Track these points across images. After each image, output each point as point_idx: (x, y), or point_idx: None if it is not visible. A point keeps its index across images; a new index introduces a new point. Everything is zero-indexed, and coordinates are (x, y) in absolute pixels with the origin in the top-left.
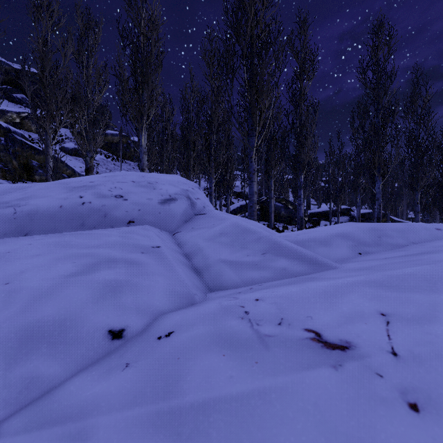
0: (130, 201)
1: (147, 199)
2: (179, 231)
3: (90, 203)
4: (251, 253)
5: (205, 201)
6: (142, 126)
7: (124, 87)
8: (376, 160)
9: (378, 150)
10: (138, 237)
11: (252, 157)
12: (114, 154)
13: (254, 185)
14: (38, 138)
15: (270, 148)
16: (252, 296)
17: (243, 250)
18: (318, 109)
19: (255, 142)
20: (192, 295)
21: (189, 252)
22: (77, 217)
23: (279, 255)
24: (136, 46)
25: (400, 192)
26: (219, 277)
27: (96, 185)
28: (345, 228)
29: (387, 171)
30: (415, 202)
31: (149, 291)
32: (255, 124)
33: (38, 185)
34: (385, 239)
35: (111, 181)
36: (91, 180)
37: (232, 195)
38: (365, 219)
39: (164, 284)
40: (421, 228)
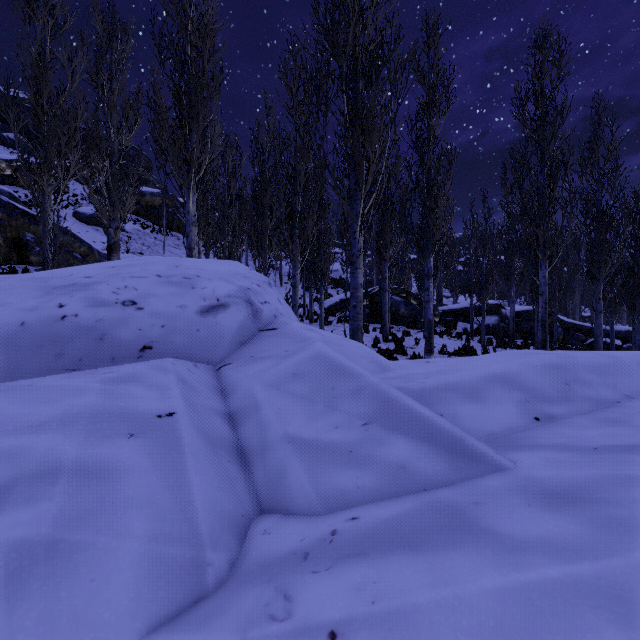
0: (148, 310)
1: (177, 307)
2: (229, 362)
3: (76, 316)
4: (343, 422)
5: (277, 305)
6: (190, 183)
7: (162, 123)
8: (540, 235)
9: (543, 221)
10: (138, 392)
11: (357, 231)
12: (155, 223)
13: (359, 274)
14: (39, 199)
15: (383, 216)
16: (325, 613)
17: (329, 414)
18: (454, 159)
19: (360, 208)
20: (199, 570)
21: (237, 410)
22: (50, 342)
23: (394, 428)
24: (181, 62)
25: (571, 279)
26: (280, 478)
27: (94, 282)
28: (507, 366)
29: (557, 252)
30: (596, 297)
31: (97, 574)
32: (361, 182)
33: (0, 282)
34: (579, 389)
35: (120, 275)
36: (87, 273)
37: (330, 283)
38: (521, 320)
39: (141, 543)
40: (636, 364)
